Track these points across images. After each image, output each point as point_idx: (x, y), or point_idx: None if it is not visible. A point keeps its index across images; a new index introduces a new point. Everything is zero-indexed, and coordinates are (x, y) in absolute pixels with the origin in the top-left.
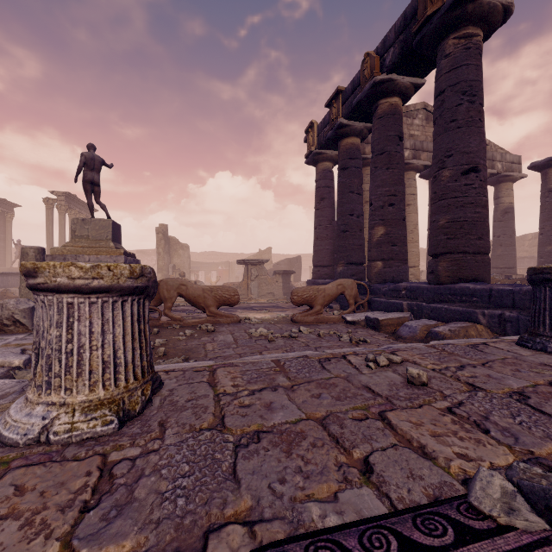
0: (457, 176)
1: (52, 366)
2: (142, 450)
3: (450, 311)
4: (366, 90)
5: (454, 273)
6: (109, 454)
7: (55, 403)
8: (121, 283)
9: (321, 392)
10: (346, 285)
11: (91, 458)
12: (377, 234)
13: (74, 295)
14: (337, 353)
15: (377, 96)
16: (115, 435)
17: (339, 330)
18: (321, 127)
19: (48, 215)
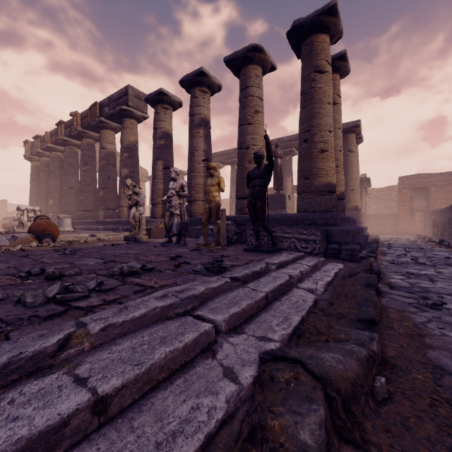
0: (67, 189)
1: None
2: None
3: None
4: (45, 147)
5: None
6: None
7: None
8: None
9: None
10: None
11: None
12: (50, 203)
13: None
14: None
15: (50, 150)
16: None
17: None
18: (32, 145)
19: None
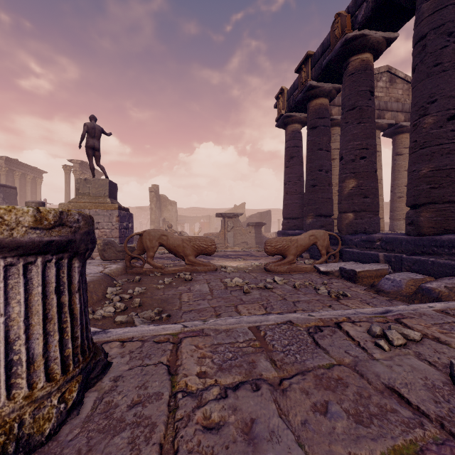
0: (442, 122)
1: None
2: None
3: (438, 265)
4: (336, 49)
5: (438, 224)
6: None
7: None
8: (16, 236)
9: (326, 400)
10: (318, 235)
11: None
12: (348, 186)
13: None
14: (327, 318)
15: (348, 53)
16: None
17: (313, 281)
18: (290, 92)
19: (66, 178)
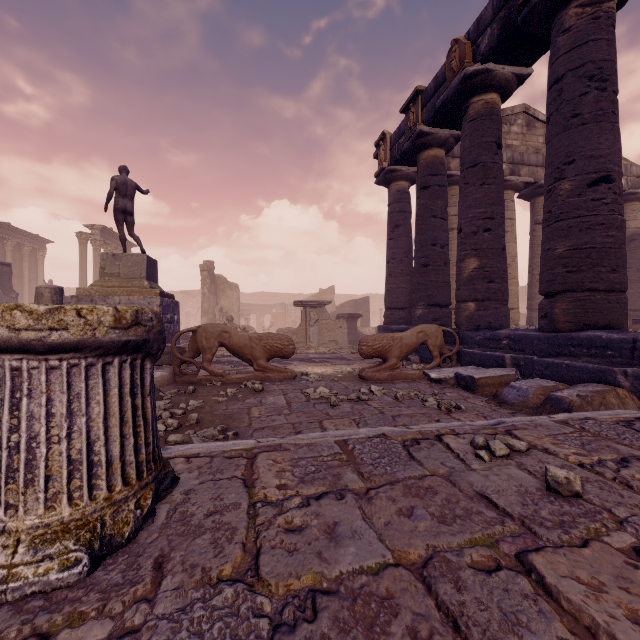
0: (581, 188)
1: None
2: (112, 629)
3: (574, 369)
4: (453, 87)
5: (577, 318)
6: (54, 637)
7: None
8: (98, 336)
9: (413, 505)
10: (429, 332)
11: None
12: (468, 267)
13: (22, 356)
14: (428, 431)
15: (468, 92)
16: (79, 586)
17: (421, 391)
18: (395, 138)
19: (82, 251)
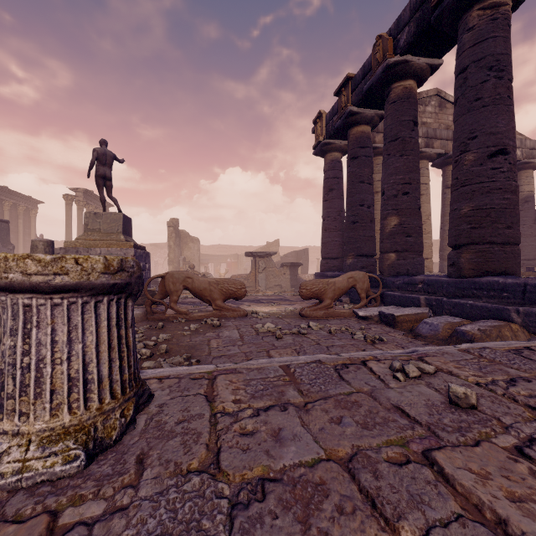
0: (482, 159)
1: (4, 385)
2: (106, 507)
3: (476, 308)
4: (378, 74)
5: (479, 266)
6: (61, 513)
7: (7, 431)
8: (92, 279)
9: (342, 415)
10: (357, 278)
11: (37, 519)
12: (390, 224)
13: (32, 295)
14: (355, 357)
15: (390, 79)
16: (78, 476)
17: (351, 326)
18: (329, 116)
19: (68, 210)
